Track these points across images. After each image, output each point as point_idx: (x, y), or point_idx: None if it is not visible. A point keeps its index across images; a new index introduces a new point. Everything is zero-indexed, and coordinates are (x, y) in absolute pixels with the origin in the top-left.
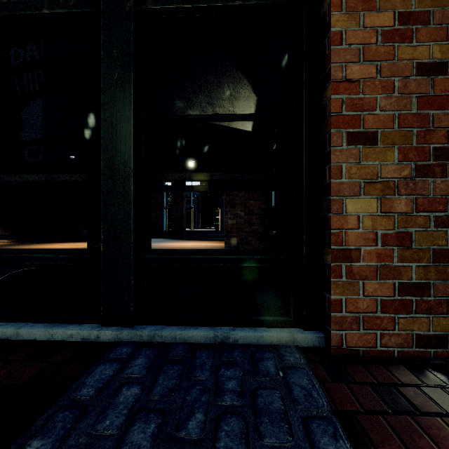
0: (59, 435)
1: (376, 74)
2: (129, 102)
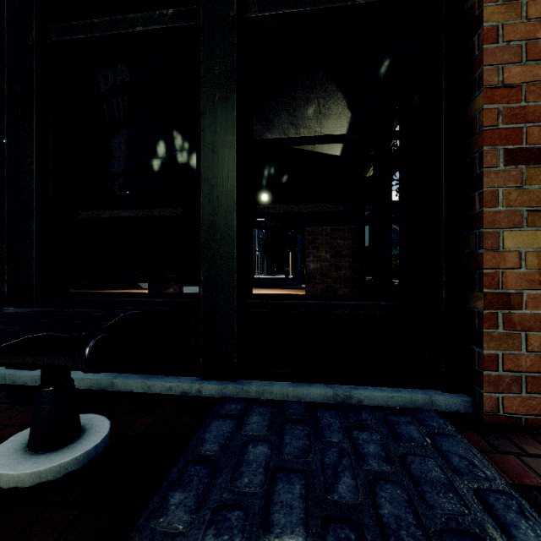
0: (200, 489)
1: None
2: (232, 125)
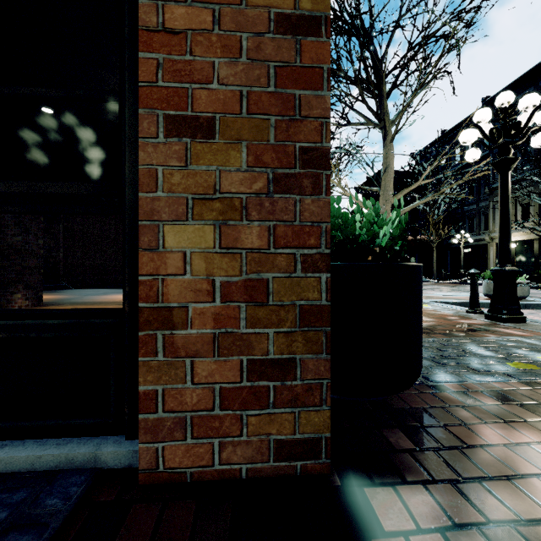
0: None
1: (213, 24)
2: None
